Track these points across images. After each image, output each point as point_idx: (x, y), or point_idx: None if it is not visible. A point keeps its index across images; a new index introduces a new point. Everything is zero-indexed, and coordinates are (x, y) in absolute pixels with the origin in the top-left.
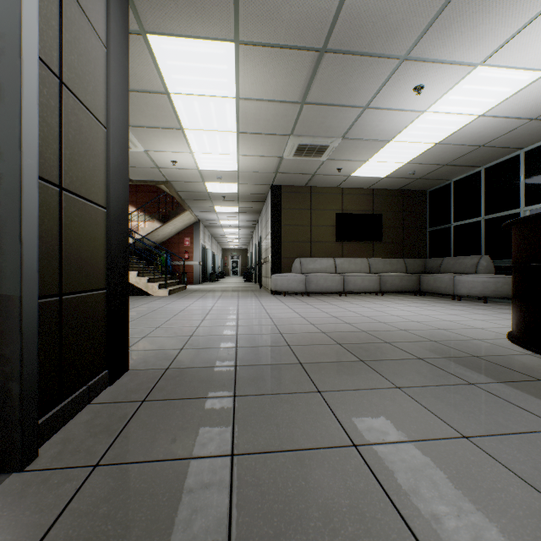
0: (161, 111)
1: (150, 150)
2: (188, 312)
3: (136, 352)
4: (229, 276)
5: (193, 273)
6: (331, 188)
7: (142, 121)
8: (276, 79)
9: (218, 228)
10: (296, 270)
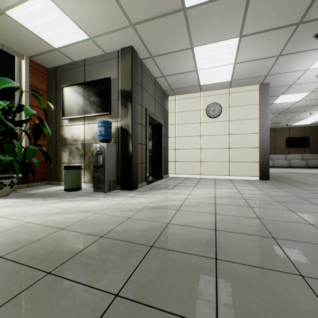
0: None
1: None
2: None
3: None
4: None
5: None
6: (283, 128)
7: None
8: None
9: None
10: None
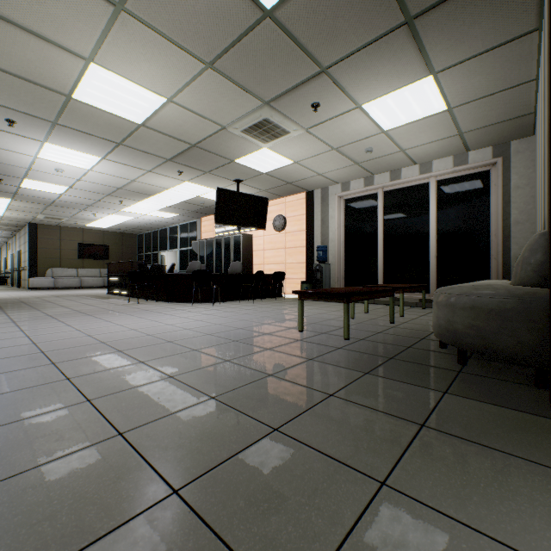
0: None
1: None
2: None
3: None
4: None
5: None
6: (76, 228)
7: None
8: (31, 205)
9: None
10: (49, 275)
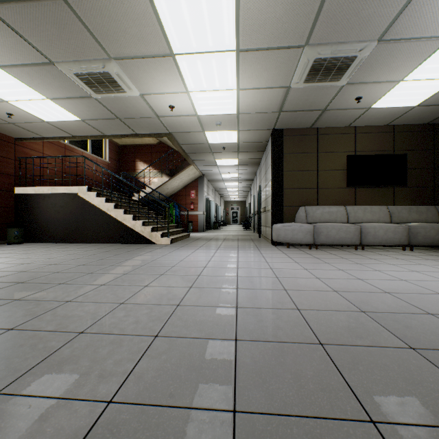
0: (145, 25)
1: (146, 94)
2: (178, 270)
3: (5, 410)
4: (230, 224)
5: (198, 222)
6: (341, 128)
7: (127, 48)
8: None
9: (220, 182)
10: (300, 220)
